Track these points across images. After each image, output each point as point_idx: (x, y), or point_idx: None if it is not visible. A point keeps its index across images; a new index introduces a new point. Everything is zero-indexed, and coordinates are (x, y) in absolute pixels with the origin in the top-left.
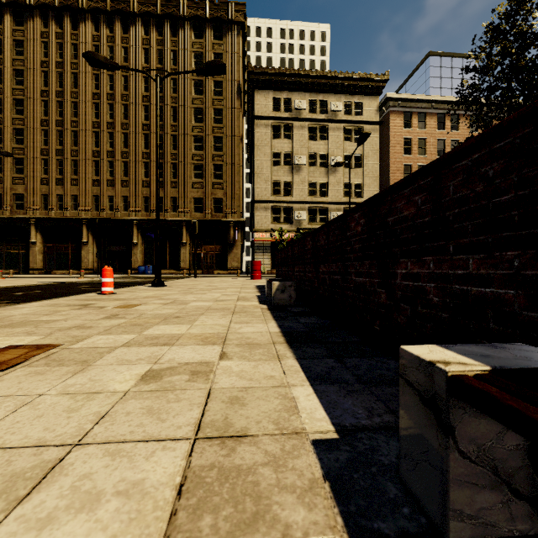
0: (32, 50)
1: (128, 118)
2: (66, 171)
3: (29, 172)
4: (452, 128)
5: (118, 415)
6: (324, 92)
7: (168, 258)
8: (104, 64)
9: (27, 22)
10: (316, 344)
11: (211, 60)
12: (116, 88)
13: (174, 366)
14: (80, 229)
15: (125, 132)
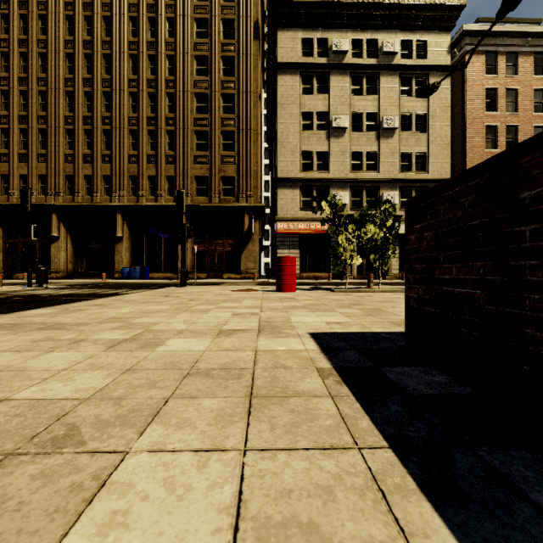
0: None
1: (110, 73)
2: (31, 144)
3: None
4: None
5: None
6: (372, 28)
7: (163, 257)
8: None
9: None
10: None
11: None
12: (94, 33)
13: None
14: (49, 220)
15: (107, 90)
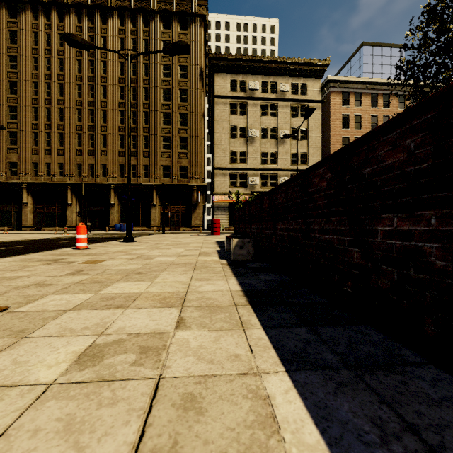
0: (24, 38)
1: (106, 98)
2: (53, 143)
3: (22, 144)
4: (383, 106)
5: (18, 436)
6: (274, 75)
7: (141, 217)
8: (81, 44)
9: (20, 15)
10: (281, 306)
11: (176, 41)
12: (96, 72)
13: (121, 339)
14: (65, 192)
15: (104, 109)
